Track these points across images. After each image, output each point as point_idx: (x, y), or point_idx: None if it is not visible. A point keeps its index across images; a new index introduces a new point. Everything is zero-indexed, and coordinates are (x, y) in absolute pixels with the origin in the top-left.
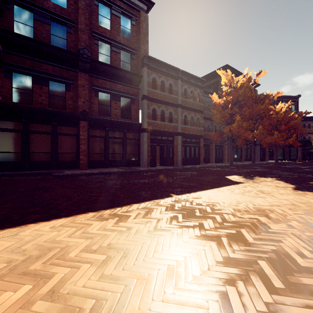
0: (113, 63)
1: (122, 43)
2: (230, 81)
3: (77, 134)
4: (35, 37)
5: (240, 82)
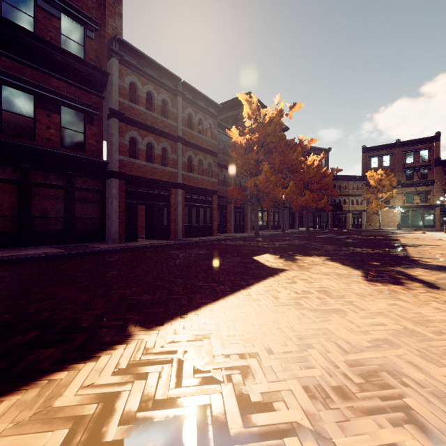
0: (41, 33)
1: None
2: (255, 112)
3: None
4: None
5: (269, 116)
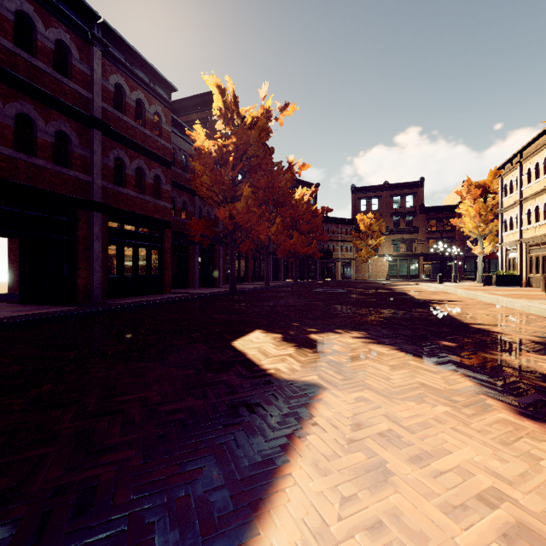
0: None
1: None
2: (231, 106)
3: None
4: None
5: (252, 114)
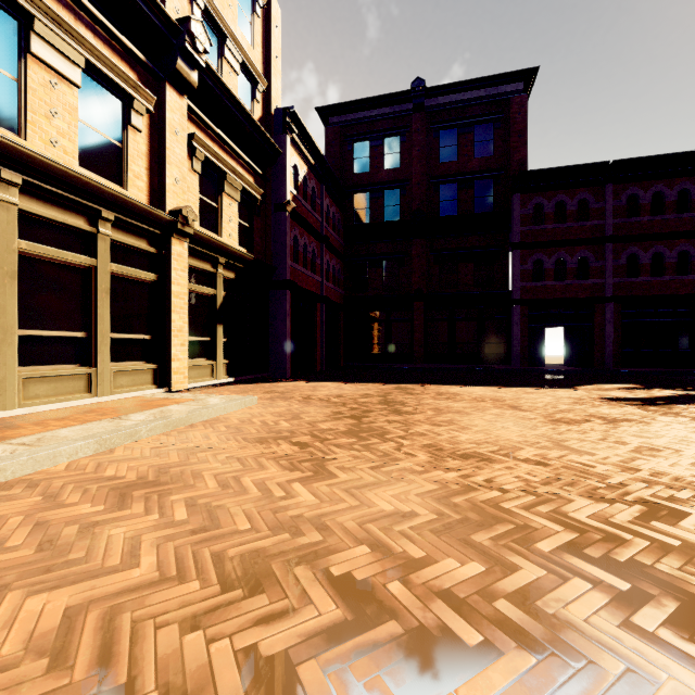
0: (461, 208)
1: (476, 171)
2: None
3: (412, 320)
4: (370, 218)
5: None
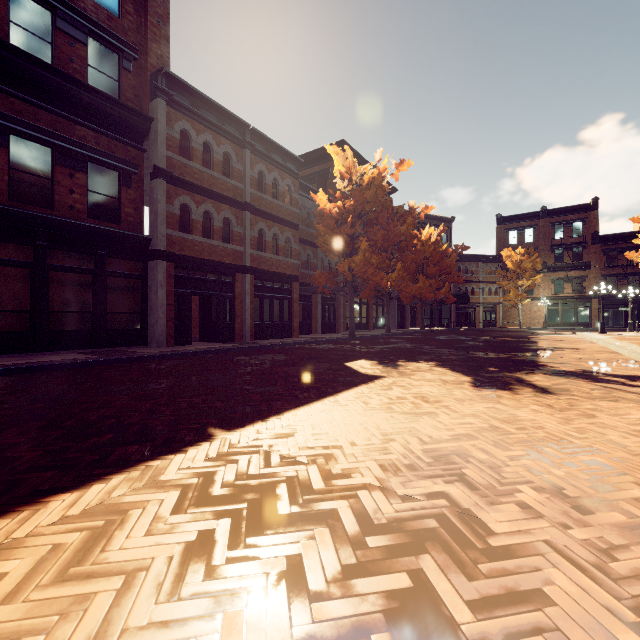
0: (61, 64)
1: (93, 18)
2: (350, 170)
3: None
4: None
5: (369, 176)
